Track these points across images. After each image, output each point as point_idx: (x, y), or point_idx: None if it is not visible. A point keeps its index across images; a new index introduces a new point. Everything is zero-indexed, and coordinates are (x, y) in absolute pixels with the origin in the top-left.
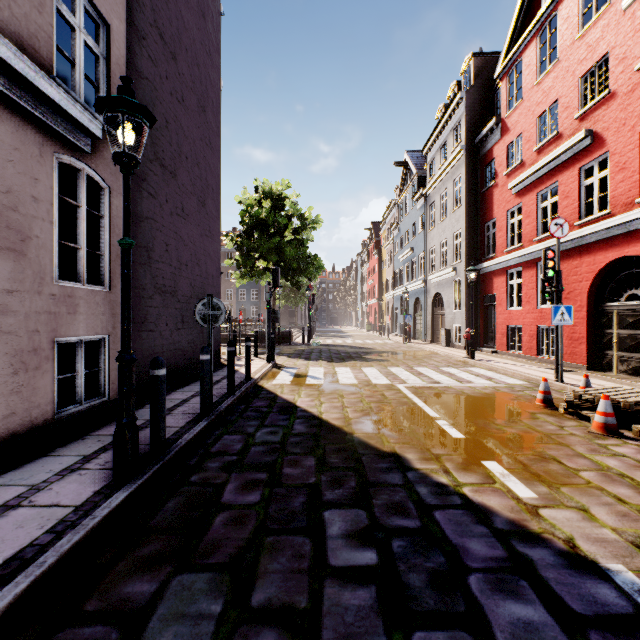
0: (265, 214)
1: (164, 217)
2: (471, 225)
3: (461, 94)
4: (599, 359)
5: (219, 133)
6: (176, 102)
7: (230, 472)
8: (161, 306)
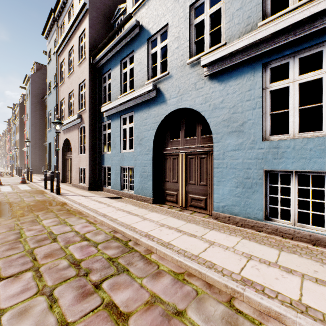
0: None
1: None
2: (21, 138)
3: (18, 104)
4: None
5: None
6: None
7: None
8: None
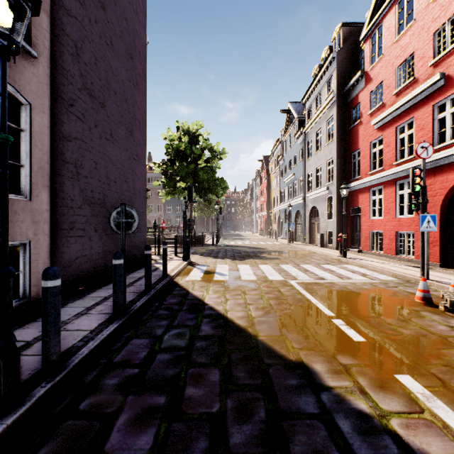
0: (184, 147)
1: (93, 139)
2: (341, 154)
3: (333, 54)
4: (451, 258)
5: (145, 78)
6: (105, 45)
7: (127, 394)
8: (90, 215)
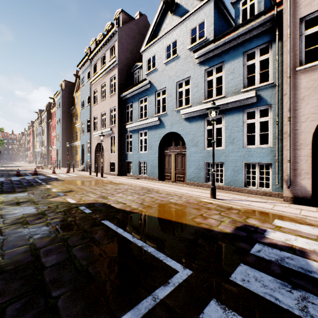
0: None
1: None
2: (48, 139)
3: (46, 110)
4: None
5: None
6: None
7: None
8: None
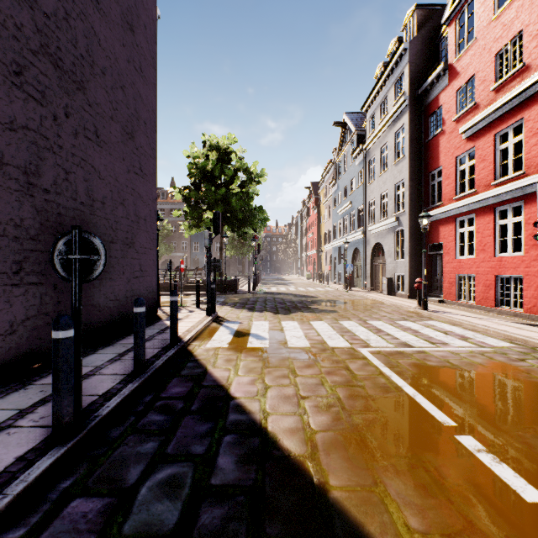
0: (211, 166)
1: (61, 135)
2: (415, 175)
3: (405, 45)
4: None
5: (154, 65)
6: None
7: None
8: None
